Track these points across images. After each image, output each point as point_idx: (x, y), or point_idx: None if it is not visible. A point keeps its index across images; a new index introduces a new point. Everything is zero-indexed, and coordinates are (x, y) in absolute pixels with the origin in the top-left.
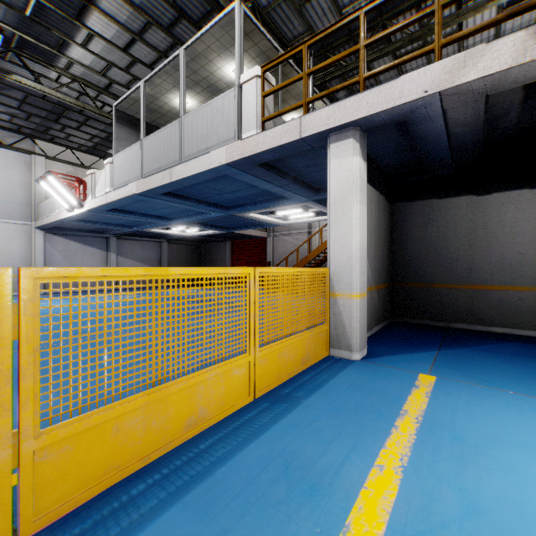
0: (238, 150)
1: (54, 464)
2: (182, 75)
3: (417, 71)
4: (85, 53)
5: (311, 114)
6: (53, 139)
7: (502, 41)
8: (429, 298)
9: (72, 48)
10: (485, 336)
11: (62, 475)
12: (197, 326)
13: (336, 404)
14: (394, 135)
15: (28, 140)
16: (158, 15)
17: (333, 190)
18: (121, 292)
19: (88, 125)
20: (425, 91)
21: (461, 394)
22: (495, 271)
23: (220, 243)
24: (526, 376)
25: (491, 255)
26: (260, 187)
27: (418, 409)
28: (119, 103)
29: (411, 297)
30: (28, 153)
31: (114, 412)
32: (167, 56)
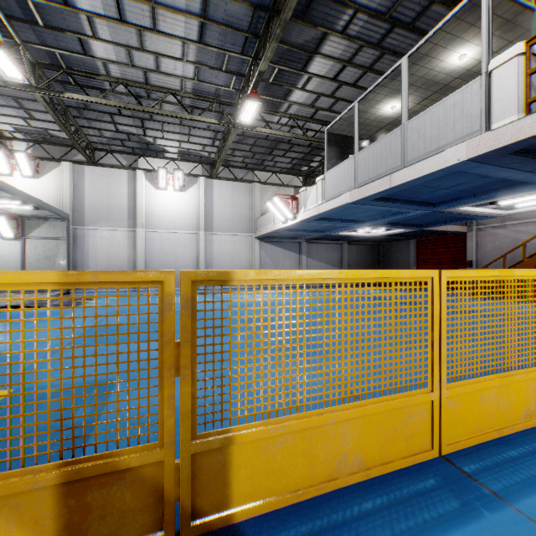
0: (486, 142)
1: (451, 411)
2: (404, 83)
3: None
4: (302, 93)
5: None
6: (265, 168)
7: None
8: None
9: (293, 94)
10: None
11: (455, 421)
12: (529, 324)
13: None
14: None
15: (250, 173)
16: (371, 35)
17: None
18: (482, 289)
19: (291, 151)
20: None
21: None
22: None
23: (402, 241)
24: None
25: None
26: (497, 176)
27: None
28: (330, 126)
29: None
30: (250, 183)
31: (481, 385)
32: (371, 69)
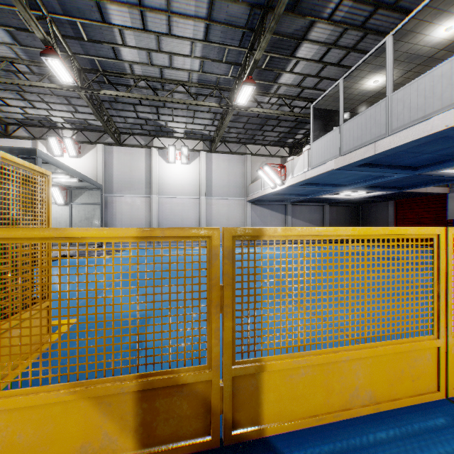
0: None
1: None
2: (389, 59)
3: None
4: (290, 76)
5: None
6: (255, 142)
7: None
8: None
9: (282, 77)
10: None
11: None
12: None
13: None
14: None
15: (242, 146)
16: (355, 19)
17: None
18: None
19: (279, 126)
20: None
21: None
22: None
23: (380, 203)
24: None
25: None
26: None
27: None
28: (316, 103)
29: None
30: (242, 155)
31: None
32: (354, 49)
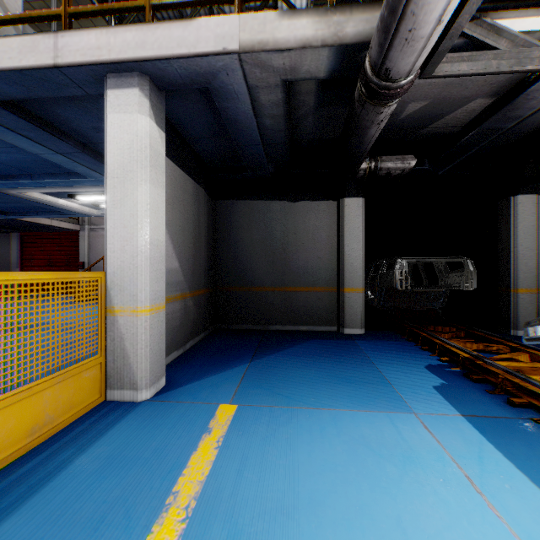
0: None
1: None
2: None
3: (215, 19)
4: None
5: (73, 33)
6: None
7: (298, 15)
8: (250, 302)
9: None
10: (294, 336)
11: None
12: None
13: (48, 528)
14: (203, 110)
15: None
16: None
17: (111, 158)
18: None
19: None
20: (224, 48)
21: (258, 428)
22: (302, 274)
23: (1, 234)
24: (320, 380)
25: (299, 258)
26: (24, 147)
27: (196, 481)
28: None
29: (234, 302)
30: None
31: None
32: None
